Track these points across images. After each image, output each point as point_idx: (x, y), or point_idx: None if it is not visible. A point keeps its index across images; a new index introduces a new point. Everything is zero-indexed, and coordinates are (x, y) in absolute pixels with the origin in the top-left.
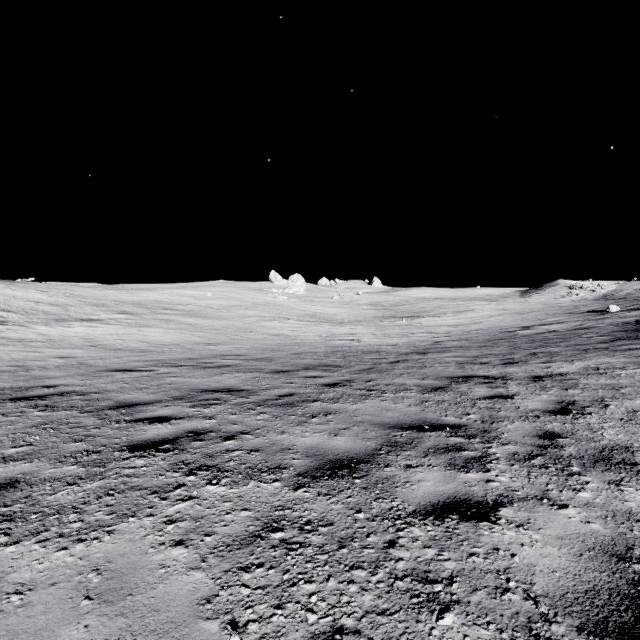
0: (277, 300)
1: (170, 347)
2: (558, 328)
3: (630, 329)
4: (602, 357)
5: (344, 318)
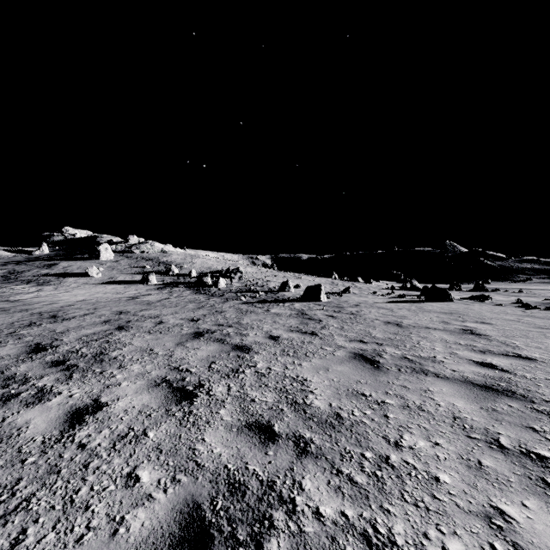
0: None
1: None
2: None
3: (2, 280)
4: (1, 289)
5: None
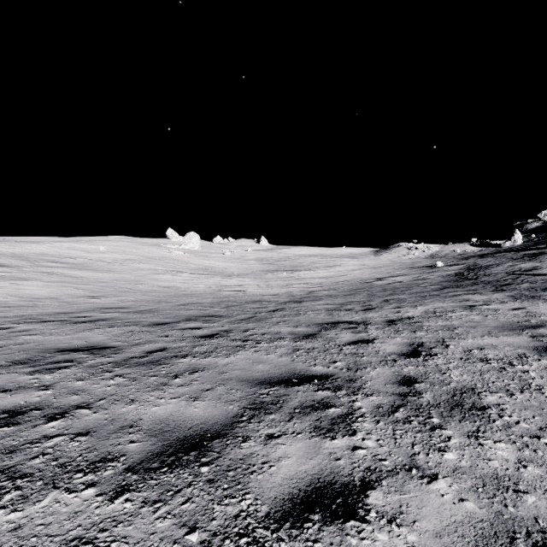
0: (172, 255)
1: (45, 301)
2: (403, 279)
3: (452, 280)
4: (437, 302)
5: (234, 271)
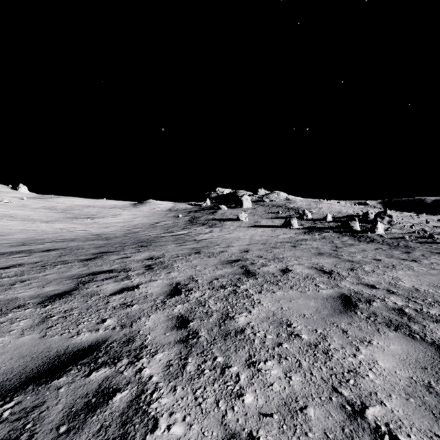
0: None
1: None
2: (169, 223)
3: (188, 222)
4: (189, 230)
5: (41, 218)
